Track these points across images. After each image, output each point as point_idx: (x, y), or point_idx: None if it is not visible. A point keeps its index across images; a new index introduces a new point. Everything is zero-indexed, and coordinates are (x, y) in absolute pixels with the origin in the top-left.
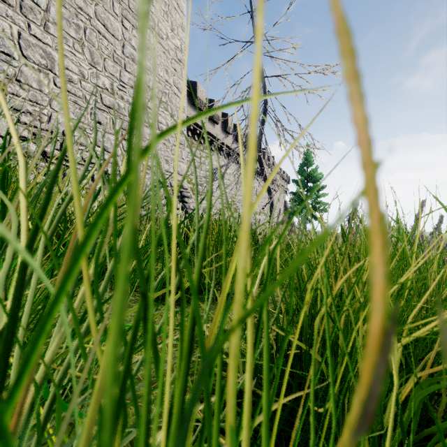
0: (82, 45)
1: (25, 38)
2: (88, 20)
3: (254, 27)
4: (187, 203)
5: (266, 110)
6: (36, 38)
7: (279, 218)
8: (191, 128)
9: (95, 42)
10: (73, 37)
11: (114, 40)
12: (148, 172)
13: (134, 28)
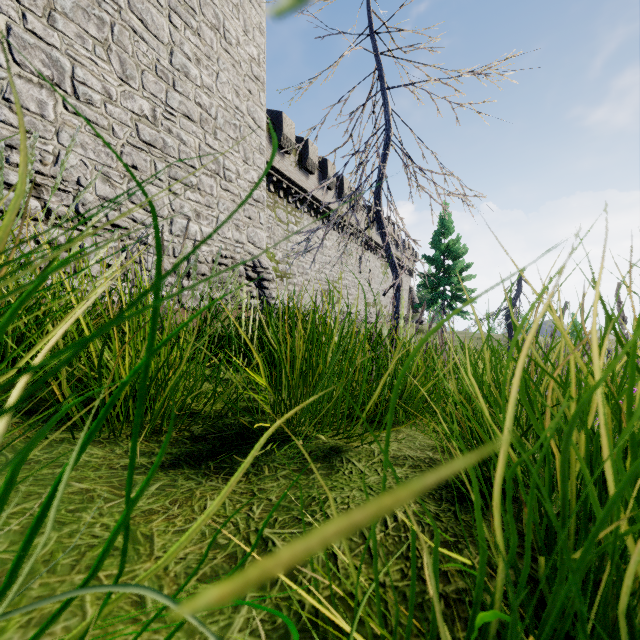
0: (107, 48)
1: (18, 35)
2: (117, 12)
3: (370, 12)
4: (268, 289)
5: (389, 140)
6: (36, 35)
7: None
8: (274, 179)
9: (128, 46)
10: (94, 36)
11: (157, 43)
12: (209, 243)
13: (188, 28)
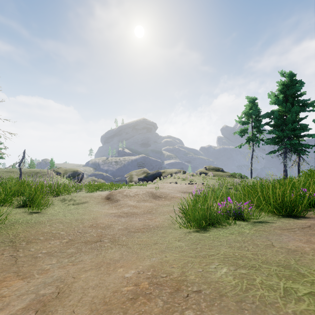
0: None
1: None
2: None
3: None
4: None
5: None
6: None
7: None
8: None
9: None
10: None
11: None
12: None
13: None
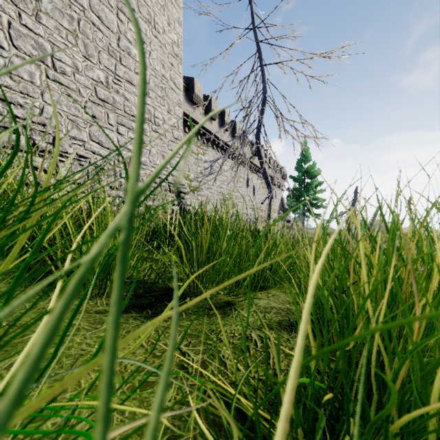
0: (75, 36)
1: (15, 28)
2: (82, 11)
3: (252, 13)
4: (184, 199)
5: (265, 100)
6: (27, 28)
7: (275, 215)
8: (188, 124)
9: (89, 34)
10: (66, 28)
11: (109, 32)
12: (144, 168)
13: (130, 21)
